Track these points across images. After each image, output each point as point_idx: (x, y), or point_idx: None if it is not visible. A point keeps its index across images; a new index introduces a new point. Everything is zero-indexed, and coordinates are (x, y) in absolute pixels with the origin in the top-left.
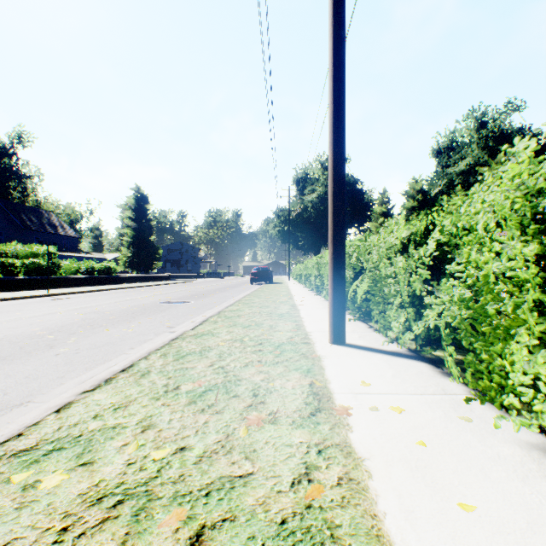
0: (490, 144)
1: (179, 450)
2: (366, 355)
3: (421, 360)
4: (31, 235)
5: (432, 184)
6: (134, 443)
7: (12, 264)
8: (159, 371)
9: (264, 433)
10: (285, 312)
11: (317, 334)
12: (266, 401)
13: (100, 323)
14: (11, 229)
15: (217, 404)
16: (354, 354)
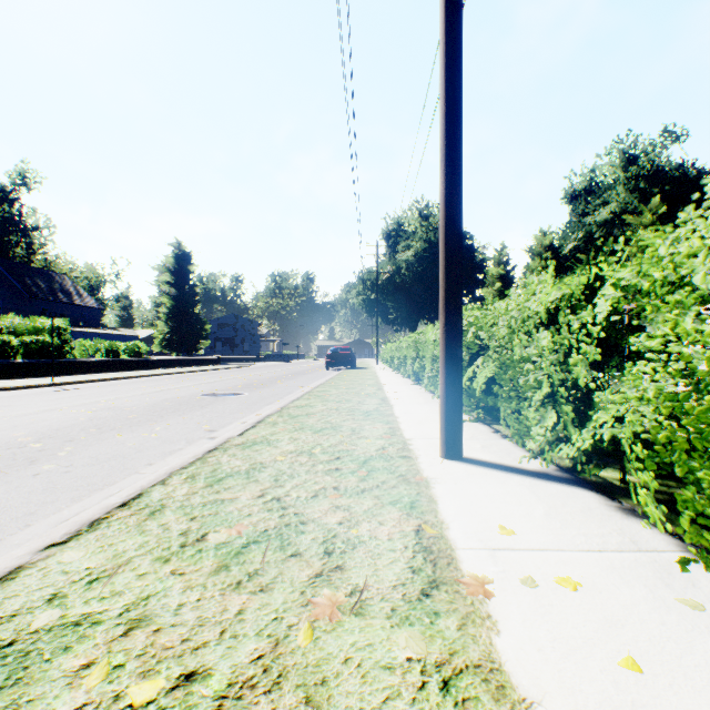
0: (641, 185)
1: (183, 679)
2: (497, 477)
3: (583, 486)
4: (37, 306)
5: (564, 238)
6: (102, 663)
7: (6, 343)
8: (180, 506)
9: (341, 638)
10: (373, 409)
11: (421, 443)
12: (346, 565)
13: (112, 425)
14: (11, 297)
15: (263, 572)
16: (479, 476)
